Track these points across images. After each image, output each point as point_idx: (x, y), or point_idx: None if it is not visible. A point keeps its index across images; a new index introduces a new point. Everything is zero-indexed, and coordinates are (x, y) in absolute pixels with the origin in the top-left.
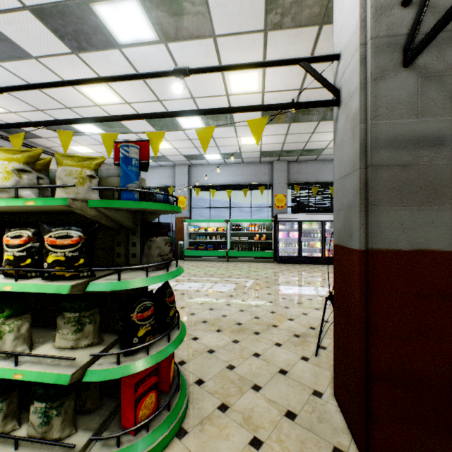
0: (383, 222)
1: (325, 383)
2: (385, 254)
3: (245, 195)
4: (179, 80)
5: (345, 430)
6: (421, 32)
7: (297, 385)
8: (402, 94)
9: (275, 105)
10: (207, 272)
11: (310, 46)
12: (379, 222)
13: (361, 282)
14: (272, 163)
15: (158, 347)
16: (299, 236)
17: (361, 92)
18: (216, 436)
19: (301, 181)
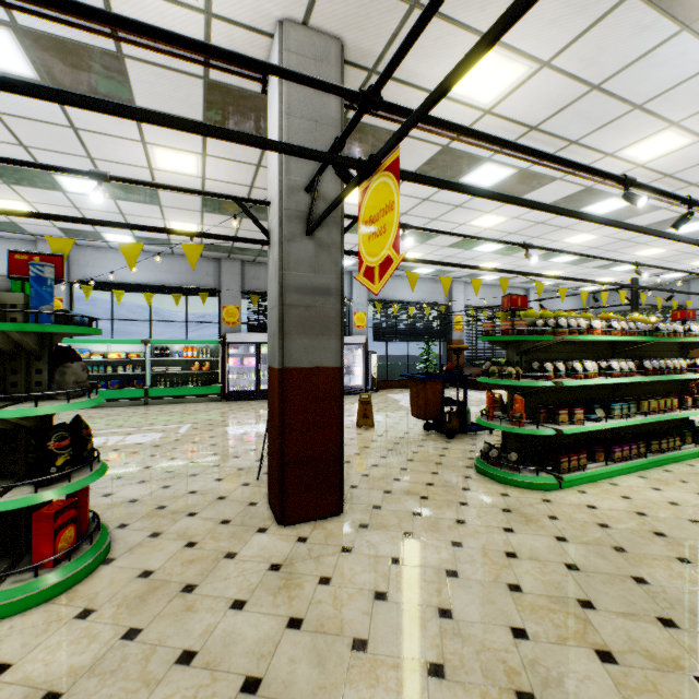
0: (293, 347)
1: (262, 496)
2: (295, 371)
3: (177, 304)
4: (98, 188)
5: (271, 518)
6: (318, 213)
7: (235, 503)
8: (306, 255)
9: (212, 235)
10: (112, 423)
11: (258, 152)
12: (291, 347)
13: (280, 393)
14: (220, 260)
15: (80, 476)
16: (257, 364)
17: (280, 247)
18: (150, 552)
19: (261, 290)
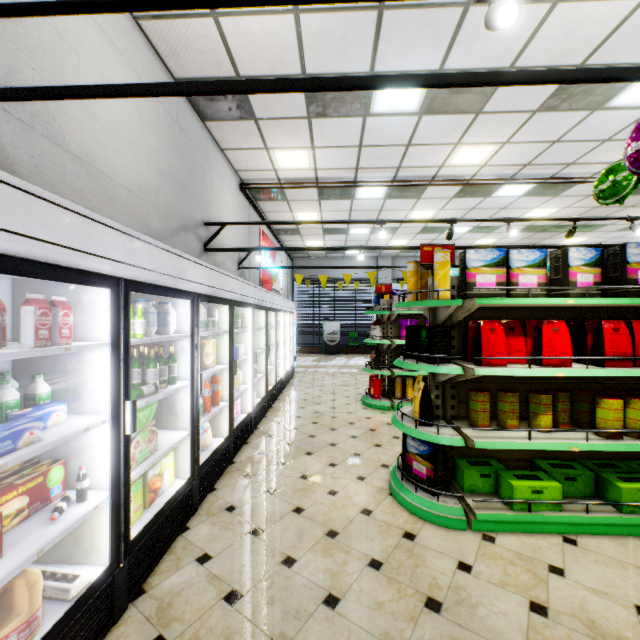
0: None
1: None
2: None
3: None
4: None
5: None
6: None
7: None
8: None
9: None
10: None
11: None
12: None
13: None
14: None
15: None
16: None
17: None
18: None
19: None
